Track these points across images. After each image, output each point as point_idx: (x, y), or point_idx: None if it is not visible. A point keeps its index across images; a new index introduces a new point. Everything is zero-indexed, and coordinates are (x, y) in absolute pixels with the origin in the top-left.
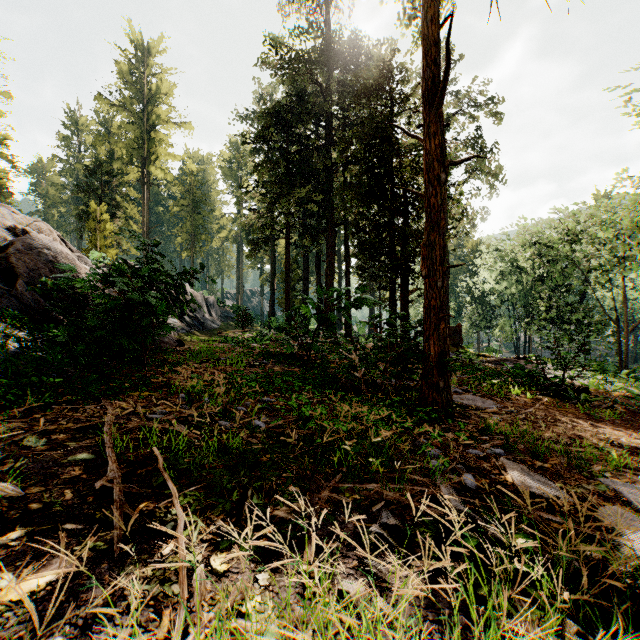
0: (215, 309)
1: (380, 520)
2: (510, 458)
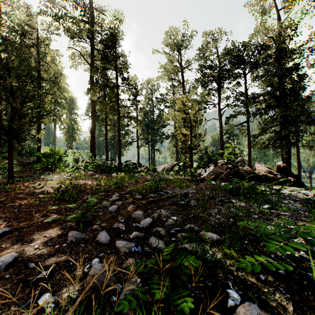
0: None
1: None
2: None
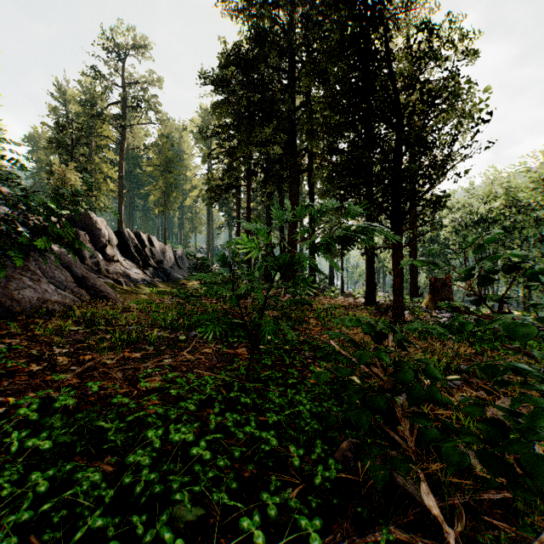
0: (183, 261)
1: None
2: None
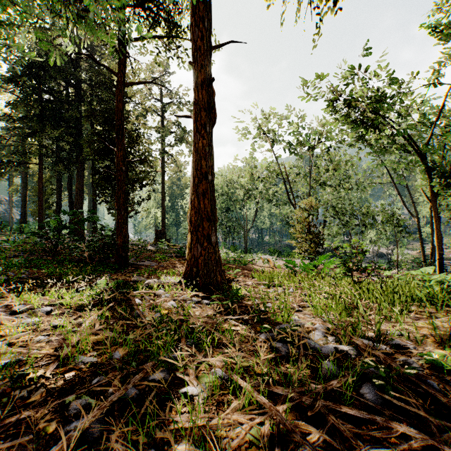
0: None
1: (76, 288)
2: (139, 276)
